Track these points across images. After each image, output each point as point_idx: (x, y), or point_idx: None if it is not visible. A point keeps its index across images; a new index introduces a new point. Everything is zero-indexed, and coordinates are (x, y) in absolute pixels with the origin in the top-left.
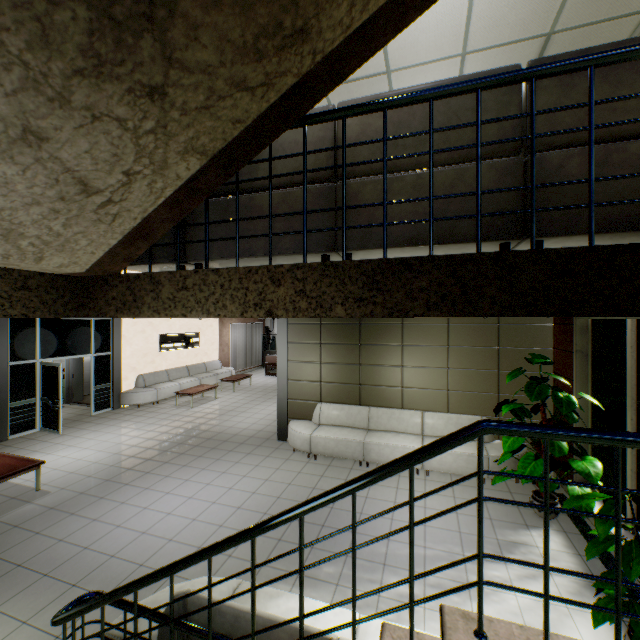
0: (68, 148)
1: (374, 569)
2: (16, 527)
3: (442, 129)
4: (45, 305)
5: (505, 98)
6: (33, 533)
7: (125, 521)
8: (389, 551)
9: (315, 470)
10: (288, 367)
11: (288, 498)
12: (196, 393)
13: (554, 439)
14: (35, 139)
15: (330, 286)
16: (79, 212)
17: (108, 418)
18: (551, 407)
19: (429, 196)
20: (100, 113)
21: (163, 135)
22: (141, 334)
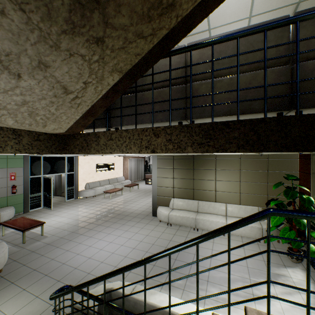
0: (58, 71)
1: (202, 283)
2: (33, 252)
3: (244, 53)
4: (47, 148)
5: (280, 34)
6: (40, 255)
7: (81, 252)
8: (210, 274)
9: (171, 231)
10: (157, 180)
11: (158, 245)
12: (113, 192)
13: (313, 220)
14: (44, 66)
15: (184, 137)
16: (62, 103)
17: (73, 203)
18: (297, 203)
19: (237, 89)
20: (73, 52)
21: (102, 63)
22: (87, 163)
